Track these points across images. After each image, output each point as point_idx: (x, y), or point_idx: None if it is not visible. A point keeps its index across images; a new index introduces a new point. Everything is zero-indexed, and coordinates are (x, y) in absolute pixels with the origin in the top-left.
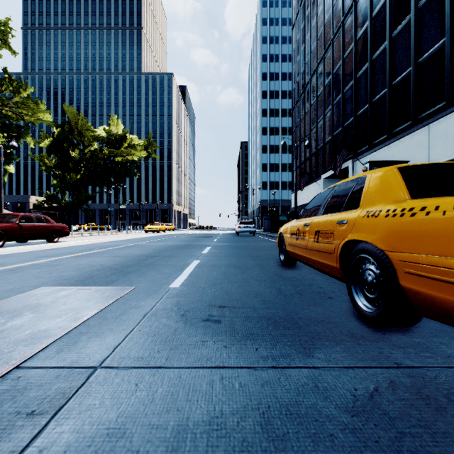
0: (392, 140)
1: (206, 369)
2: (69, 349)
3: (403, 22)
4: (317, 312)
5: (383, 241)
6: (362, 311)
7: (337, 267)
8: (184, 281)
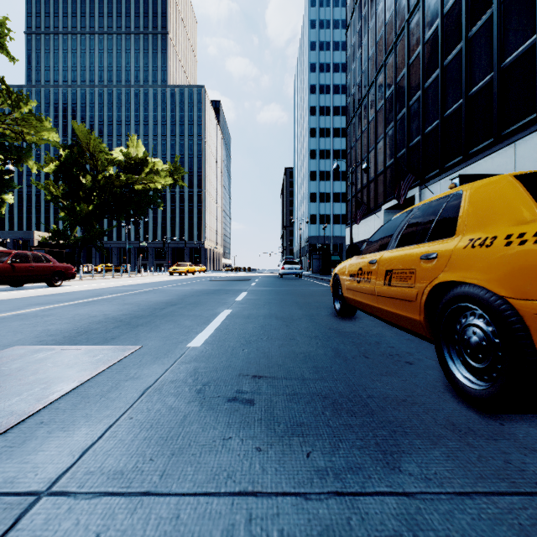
0: (469, 162)
1: (225, 497)
2: (9, 454)
3: (482, 18)
4: (394, 386)
5: (504, 283)
6: (463, 387)
7: (420, 320)
8: (209, 337)
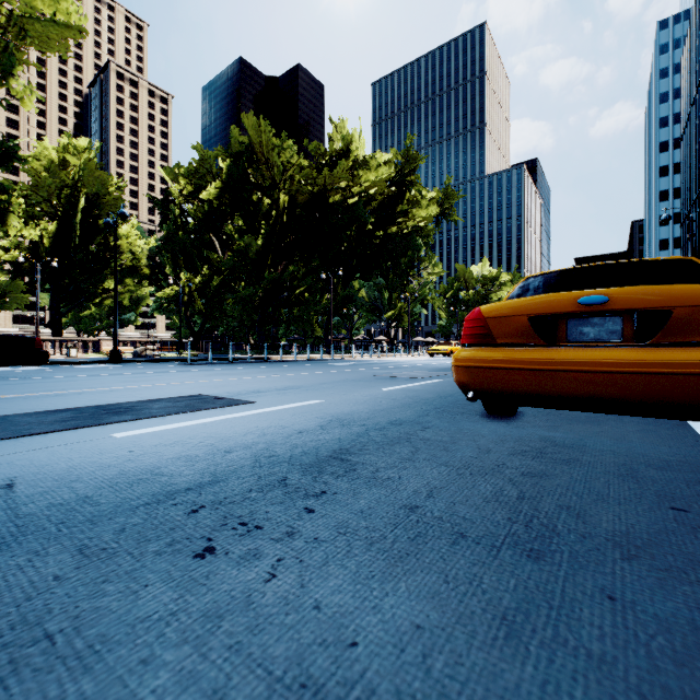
0: None
1: None
2: None
3: None
4: None
5: None
6: None
7: None
8: None
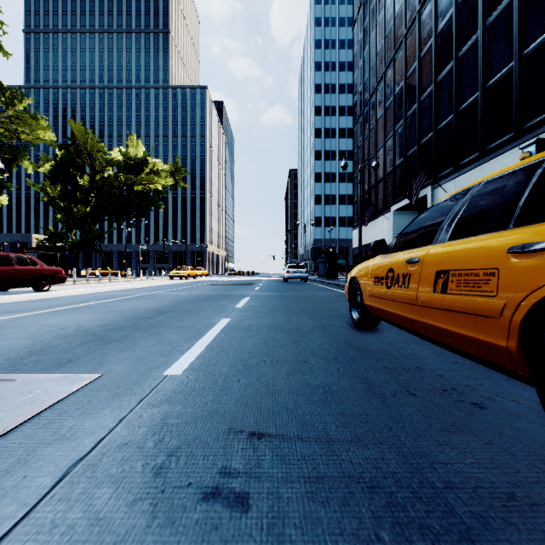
0: (486, 159)
1: None
2: None
3: (501, 4)
4: (477, 457)
5: None
6: None
7: (509, 347)
8: (196, 359)
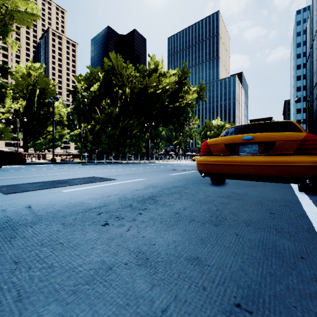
0: None
1: None
2: None
3: None
4: None
5: None
6: None
7: None
8: None
